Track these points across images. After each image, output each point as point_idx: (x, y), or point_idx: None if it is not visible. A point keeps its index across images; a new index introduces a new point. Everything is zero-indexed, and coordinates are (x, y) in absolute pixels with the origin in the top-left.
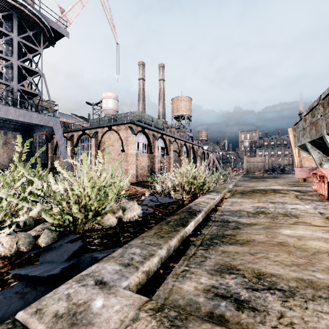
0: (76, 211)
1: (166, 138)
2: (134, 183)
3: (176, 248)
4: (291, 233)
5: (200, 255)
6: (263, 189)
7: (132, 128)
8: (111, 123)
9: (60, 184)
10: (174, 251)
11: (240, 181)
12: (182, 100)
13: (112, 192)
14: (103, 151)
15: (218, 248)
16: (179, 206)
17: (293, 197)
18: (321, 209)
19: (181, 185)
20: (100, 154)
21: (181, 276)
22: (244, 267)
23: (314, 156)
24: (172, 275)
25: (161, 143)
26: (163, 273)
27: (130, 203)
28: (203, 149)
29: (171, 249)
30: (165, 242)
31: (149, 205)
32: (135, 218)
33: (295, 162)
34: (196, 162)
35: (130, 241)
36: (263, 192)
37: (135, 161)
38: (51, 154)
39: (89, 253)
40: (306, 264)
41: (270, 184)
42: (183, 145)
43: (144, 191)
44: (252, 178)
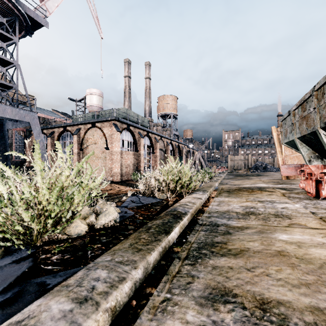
0: (28, 220)
1: (152, 136)
2: (118, 182)
3: (156, 263)
4: (288, 238)
5: (186, 273)
6: (249, 187)
7: (116, 125)
8: (94, 120)
9: (3, 185)
10: (154, 269)
11: (226, 179)
12: (168, 99)
13: (79, 194)
14: (86, 149)
15: (207, 262)
16: (163, 208)
17: (280, 195)
18: (311, 208)
19: (165, 184)
20: (59, 147)
21: (161, 310)
22: (242, 291)
23: (303, 152)
24: (148, 308)
25: (146, 141)
26: (136, 306)
27: (107, 205)
28: (189, 147)
29: (150, 266)
30: (142, 258)
31: (129, 207)
32: (111, 224)
33: (279, 160)
34: (182, 160)
35: (98, 257)
36: (250, 190)
37: (120, 159)
38: (29, 152)
39: (40, 277)
40: (317, 284)
41: (255, 182)
42: (169, 144)
43: (127, 190)
44: (237, 176)
